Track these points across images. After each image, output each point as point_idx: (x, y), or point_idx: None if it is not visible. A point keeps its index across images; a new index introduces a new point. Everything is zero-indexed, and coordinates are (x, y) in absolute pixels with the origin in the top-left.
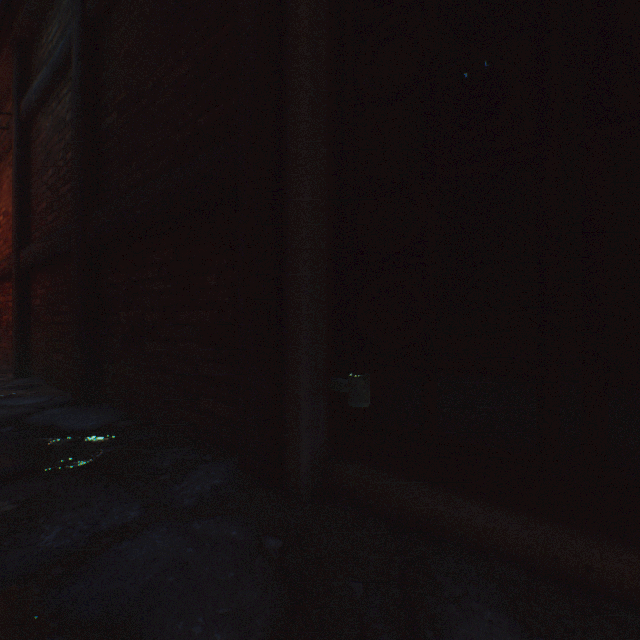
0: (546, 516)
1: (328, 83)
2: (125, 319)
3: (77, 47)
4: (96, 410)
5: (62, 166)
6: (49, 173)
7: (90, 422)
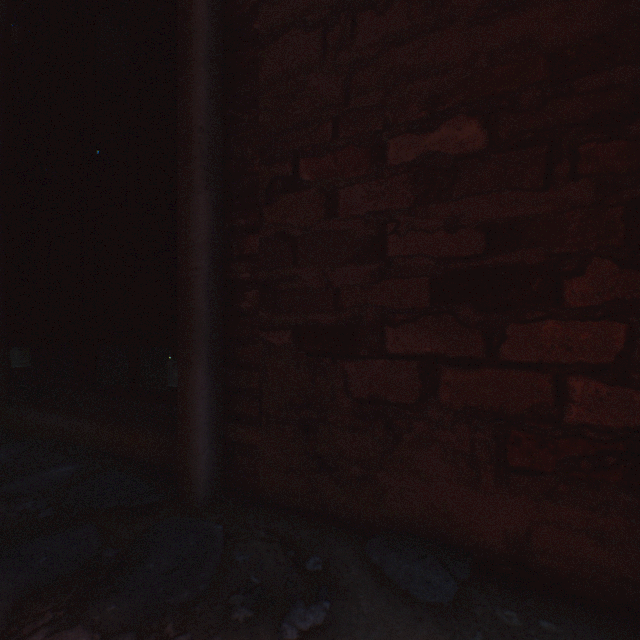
0: (89, 416)
1: (7, 152)
2: None
3: None
4: None
5: None
6: None
7: None
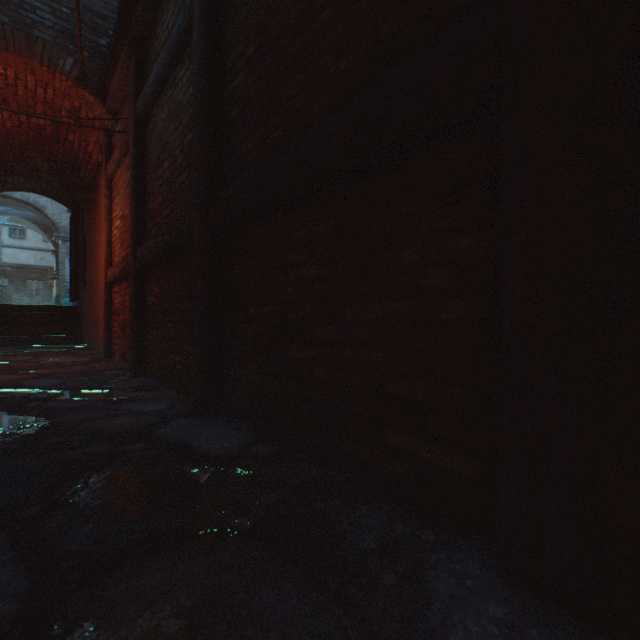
0: None
1: None
2: (257, 316)
3: (199, 9)
4: (224, 424)
5: (178, 154)
6: (164, 166)
7: (223, 442)
